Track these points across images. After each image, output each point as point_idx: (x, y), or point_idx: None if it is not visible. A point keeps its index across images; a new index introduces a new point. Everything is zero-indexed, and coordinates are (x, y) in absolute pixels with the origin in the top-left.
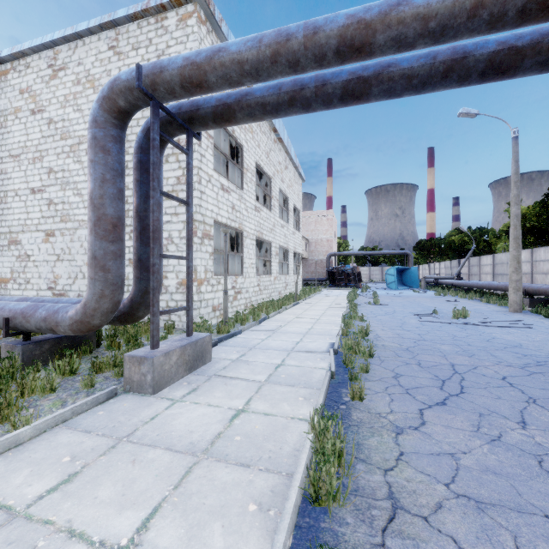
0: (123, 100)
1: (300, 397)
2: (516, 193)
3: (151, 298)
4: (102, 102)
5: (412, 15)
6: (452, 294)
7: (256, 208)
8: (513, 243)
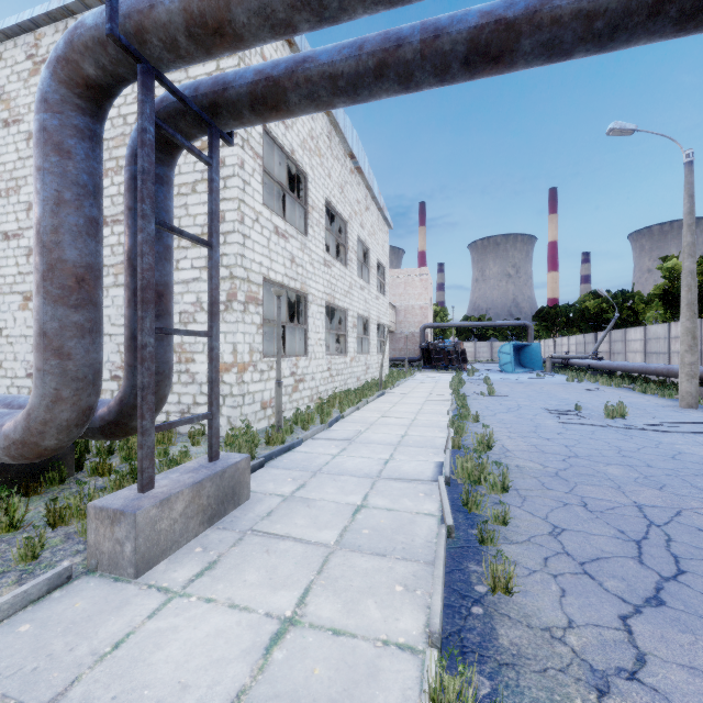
0: (93, 65)
1: (397, 584)
2: (691, 240)
3: (138, 403)
4: (55, 67)
5: None
6: (591, 380)
7: (325, 261)
8: (686, 310)
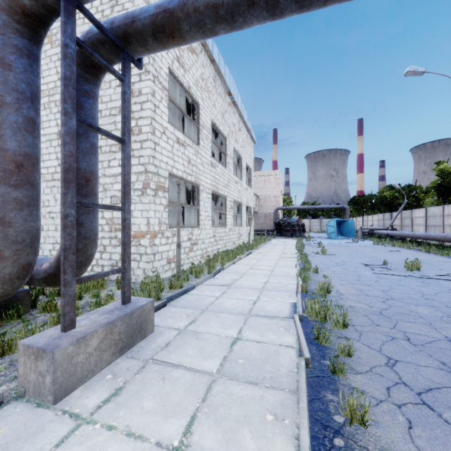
0: None
1: (268, 413)
2: None
3: (61, 261)
4: None
5: None
6: (390, 244)
7: (211, 163)
8: None
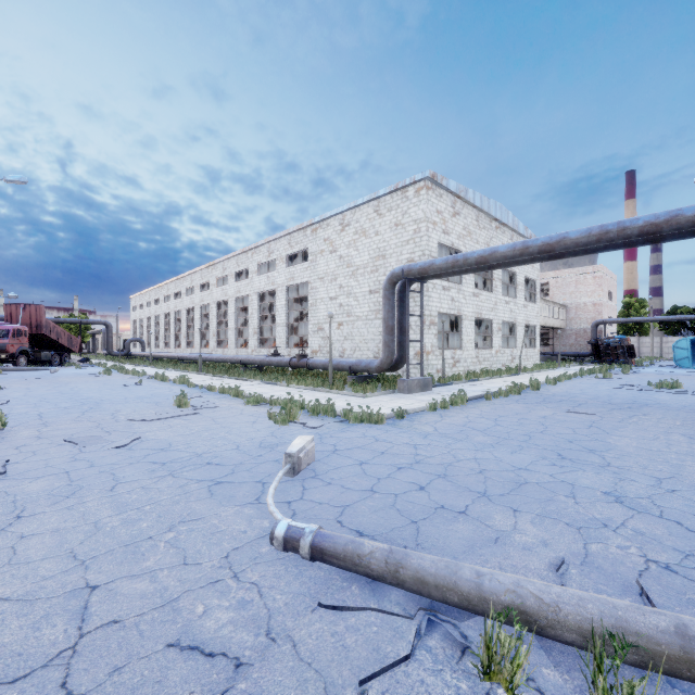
0: (396, 279)
1: None
2: None
3: (406, 358)
4: (388, 281)
5: (500, 256)
6: None
7: (474, 294)
8: None
